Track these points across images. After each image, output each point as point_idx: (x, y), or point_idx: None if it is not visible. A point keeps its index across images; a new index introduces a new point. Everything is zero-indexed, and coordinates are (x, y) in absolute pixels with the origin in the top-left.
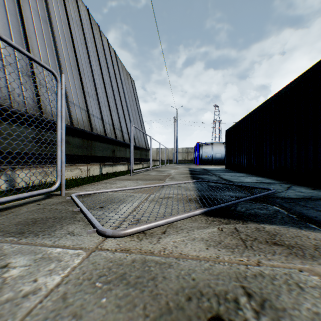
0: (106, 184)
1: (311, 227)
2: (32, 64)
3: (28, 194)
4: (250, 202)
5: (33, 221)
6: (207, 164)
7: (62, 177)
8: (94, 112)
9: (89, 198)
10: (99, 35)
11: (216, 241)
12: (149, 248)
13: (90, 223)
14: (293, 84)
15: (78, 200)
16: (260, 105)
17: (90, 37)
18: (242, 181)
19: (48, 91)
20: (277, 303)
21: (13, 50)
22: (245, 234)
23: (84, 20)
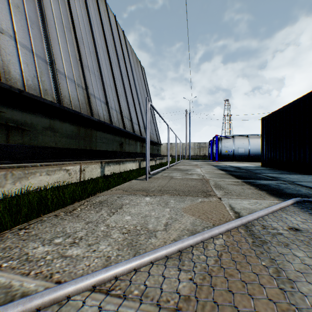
0: (99, 210)
1: None
2: None
3: None
4: None
5: None
6: (227, 160)
7: None
8: (96, 93)
9: None
10: (104, 8)
11: None
12: None
13: None
14: None
15: None
16: None
17: (92, 5)
18: None
19: (19, 46)
20: None
21: None
22: None
23: None
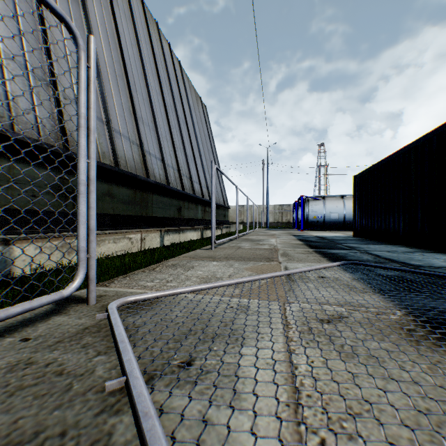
0: (175, 269)
1: None
2: (51, 63)
3: None
4: None
5: None
6: (316, 228)
7: (91, 264)
8: (151, 149)
9: (147, 315)
10: (157, 36)
11: None
12: None
13: None
14: None
15: (122, 331)
16: (442, 125)
17: (144, 37)
18: (433, 265)
19: None
20: None
21: None
22: None
23: (135, 10)
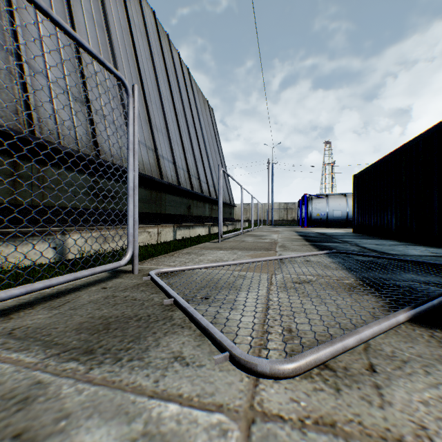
0: (190, 255)
1: None
2: (85, 85)
3: (89, 272)
4: None
5: (103, 323)
6: (319, 226)
7: (135, 245)
8: (164, 153)
9: (176, 279)
10: (168, 48)
11: None
12: (379, 421)
13: (208, 336)
14: None
15: (164, 283)
16: (426, 131)
17: (156, 50)
18: (407, 254)
19: (106, 122)
20: None
21: (67, 40)
22: None
23: (149, 26)
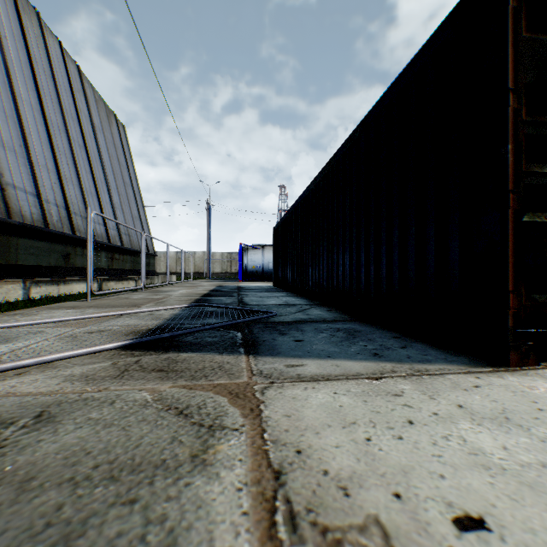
0: (14, 316)
1: (237, 351)
2: None
3: None
4: (216, 330)
5: None
6: (256, 279)
7: None
8: (19, 181)
9: None
10: (38, 31)
11: (86, 376)
12: None
13: None
14: (324, 172)
15: None
16: (301, 195)
17: (13, 32)
18: (260, 304)
19: None
20: (62, 418)
21: None
22: (140, 365)
23: None
